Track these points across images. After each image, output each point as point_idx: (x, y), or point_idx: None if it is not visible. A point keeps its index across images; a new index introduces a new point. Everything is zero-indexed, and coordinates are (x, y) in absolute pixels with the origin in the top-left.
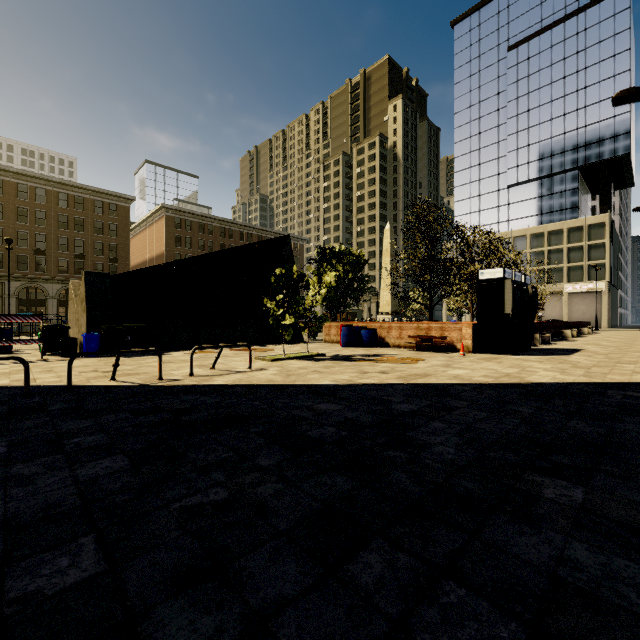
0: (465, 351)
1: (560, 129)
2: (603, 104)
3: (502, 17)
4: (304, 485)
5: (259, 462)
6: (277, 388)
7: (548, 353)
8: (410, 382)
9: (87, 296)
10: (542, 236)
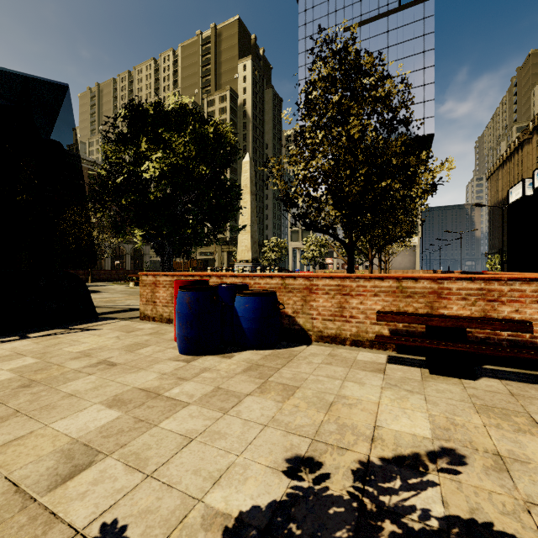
0: None
1: None
2: (416, 90)
3: (339, 1)
4: None
5: None
6: None
7: None
8: None
9: None
10: None
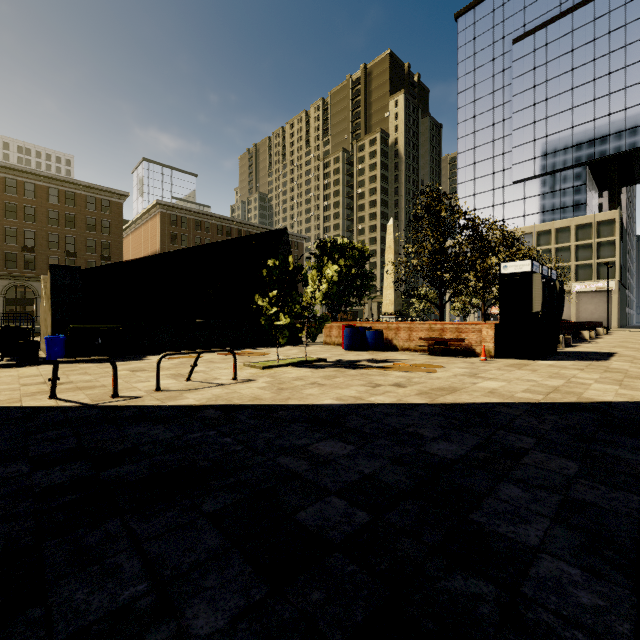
0: (486, 355)
1: (568, 123)
2: (613, 97)
3: (507, 9)
4: None
5: (191, 622)
6: (263, 411)
7: (580, 358)
8: (437, 401)
9: (52, 293)
10: (549, 233)
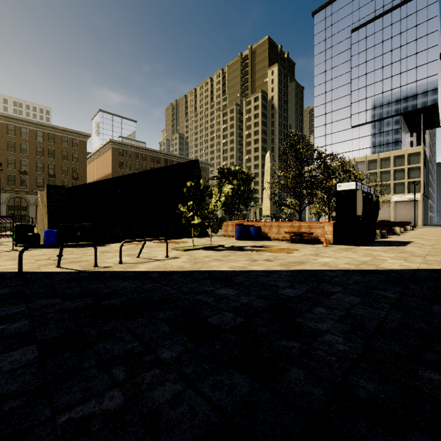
0: (327, 243)
1: (388, 87)
2: (419, 69)
3: (347, 9)
4: (202, 386)
5: (161, 354)
6: (186, 274)
7: (388, 244)
8: (290, 269)
9: (48, 202)
10: (376, 162)
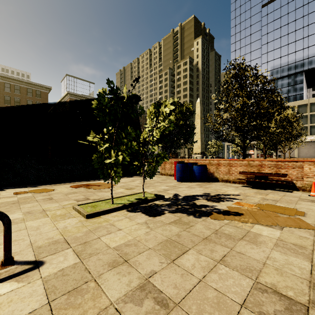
0: (308, 190)
1: (293, 49)
2: None
3: None
4: None
5: None
6: None
7: None
8: None
9: None
10: None
